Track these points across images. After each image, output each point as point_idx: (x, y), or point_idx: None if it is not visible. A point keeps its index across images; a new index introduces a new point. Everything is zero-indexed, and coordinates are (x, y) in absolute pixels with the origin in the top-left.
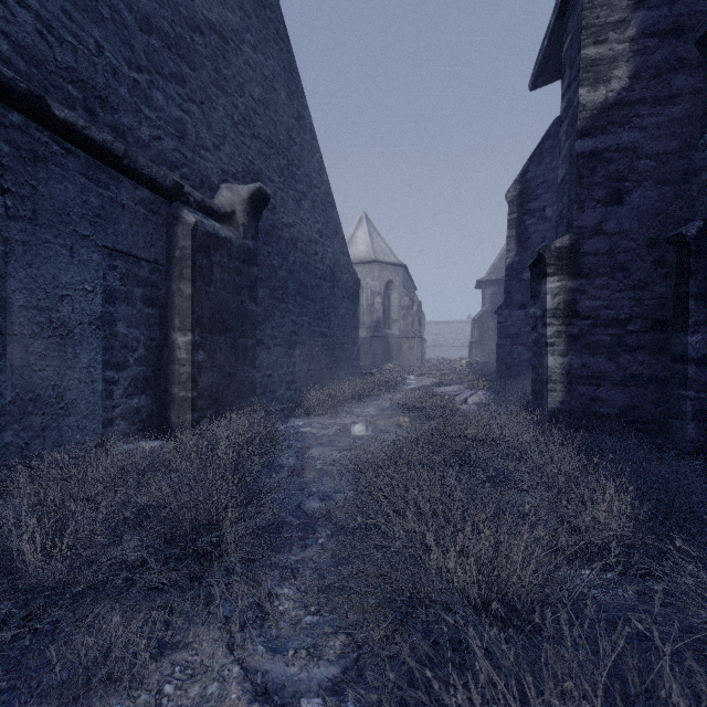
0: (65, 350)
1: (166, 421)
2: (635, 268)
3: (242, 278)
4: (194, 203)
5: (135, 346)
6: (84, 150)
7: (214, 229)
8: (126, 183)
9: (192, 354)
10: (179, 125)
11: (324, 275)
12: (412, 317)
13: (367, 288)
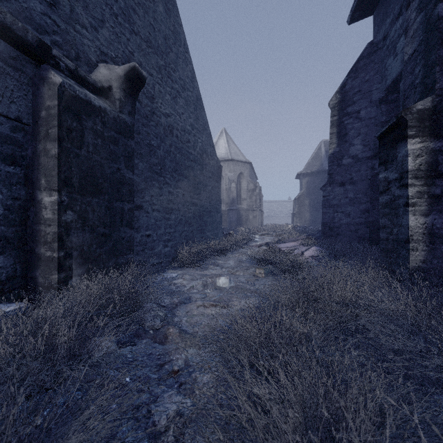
0: None
1: (32, 281)
2: None
3: (118, 148)
4: (66, 70)
5: None
6: None
7: (86, 95)
8: None
9: (58, 213)
10: None
11: (195, 159)
12: (255, 197)
13: (226, 178)
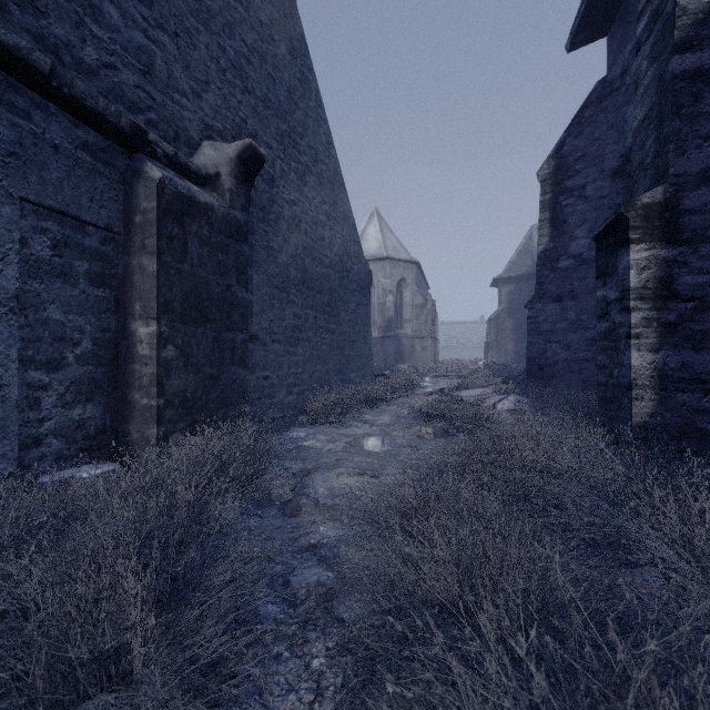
0: None
1: (124, 437)
2: None
3: (228, 257)
4: (164, 158)
5: (76, 338)
6: None
7: (190, 190)
8: (60, 117)
9: (157, 349)
10: (143, 56)
11: (332, 264)
12: (425, 316)
13: (378, 286)
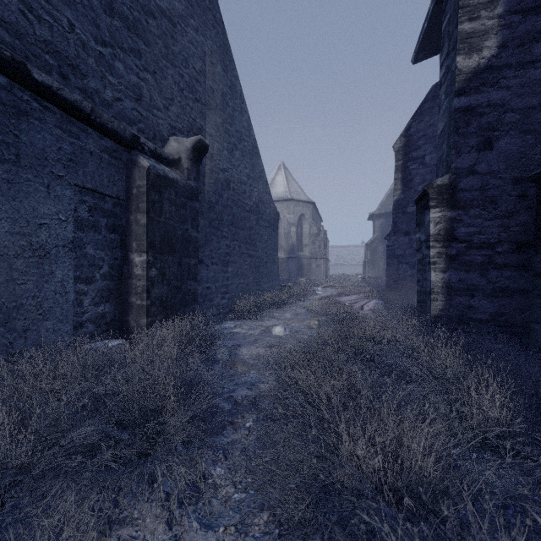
0: (43, 268)
1: (125, 324)
2: (503, 201)
3: (186, 211)
4: (148, 151)
5: (101, 264)
6: (59, 107)
7: (164, 171)
8: (93, 135)
9: (146, 270)
10: (136, 89)
11: (251, 209)
12: (319, 242)
13: (284, 220)
